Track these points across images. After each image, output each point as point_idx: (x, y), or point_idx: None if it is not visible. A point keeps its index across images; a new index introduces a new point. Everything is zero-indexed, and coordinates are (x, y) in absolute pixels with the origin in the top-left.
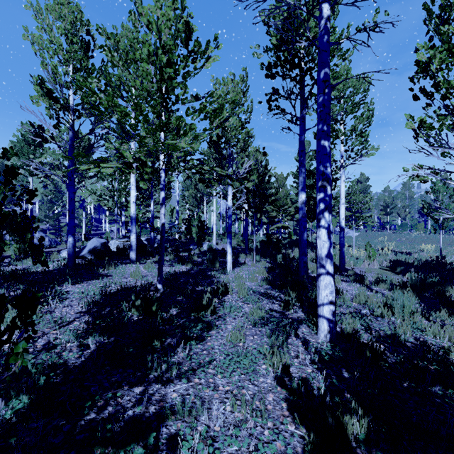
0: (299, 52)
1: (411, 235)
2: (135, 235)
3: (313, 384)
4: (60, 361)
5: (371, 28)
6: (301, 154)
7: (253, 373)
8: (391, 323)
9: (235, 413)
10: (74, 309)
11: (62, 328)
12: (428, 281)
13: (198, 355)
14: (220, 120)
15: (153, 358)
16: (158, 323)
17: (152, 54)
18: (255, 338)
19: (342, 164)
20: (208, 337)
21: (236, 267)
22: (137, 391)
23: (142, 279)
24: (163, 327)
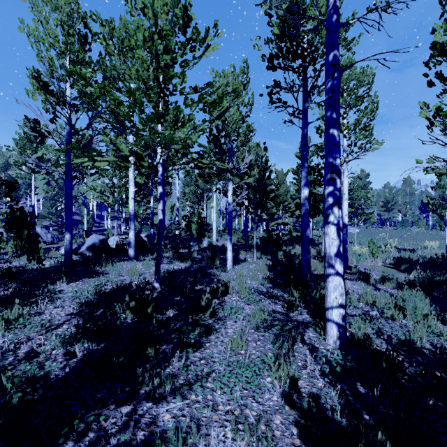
0: (302, 42)
1: (412, 232)
2: (134, 232)
3: (325, 402)
4: (41, 373)
5: (383, 9)
6: (304, 149)
7: (257, 388)
8: (403, 327)
9: (237, 441)
10: (65, 310)
11: (49, 332)
12: (436, 279)
13: (196, 365)
14: (220, 111)
15: (145, 369)
16: (153, 327)
17: (148, 40)
18: (258, 344)
19: (345, 159)
20: (207, 343)
21: (236, 264)
22: (124, 412)
23: (139, 277)
24: (158, 331)
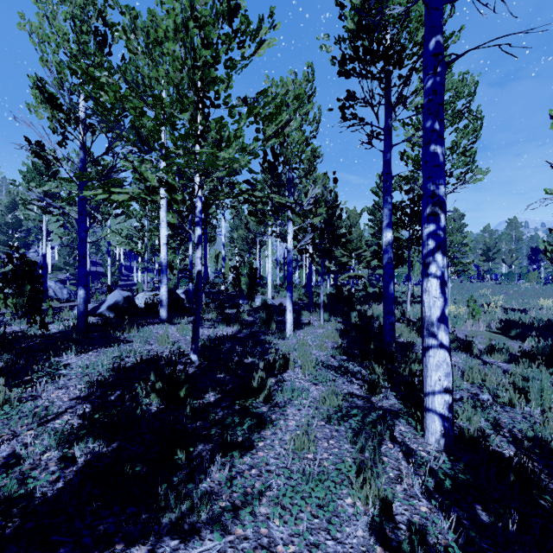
0: (385, 39)
1: (520, 287)
2: (167, 287)
3: (434, 540)
4: (20, 491)
5: None
6: (387, 179)
7: (332, 514)
8: (527, 416)
9: None
10: (69, 393)
11: (41, 426)
12: None
13: (244, 477)
14: (278, 126)
15: (172, 483)
16: (186, 418)
17: (181, 29)
18: (331, 443)
19: None
20: (260, 442)
21: (298, 328)
22: None
23: (172, 346)
24: (193, 424)
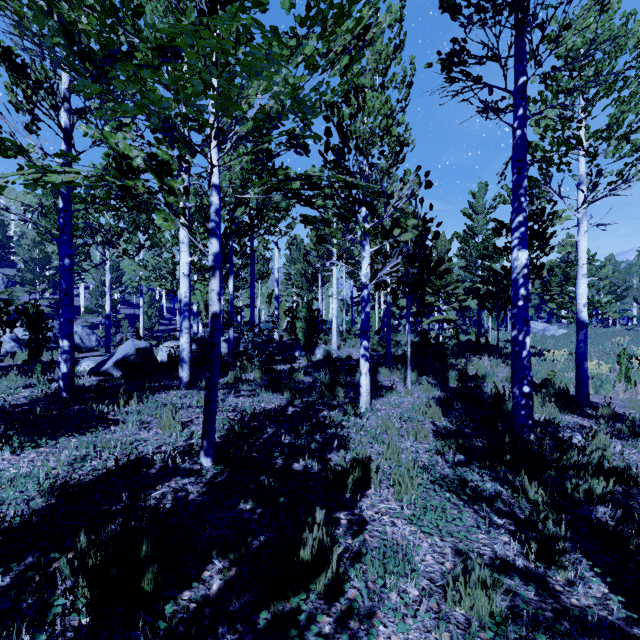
0: None
1: None
2: (189, 337)
3: None
4: None
5: None
6: (519, 168)
7: None
8: None
9: None
10: None
11: None
12: None
13: None
14: (353, 36)
15: None
16: None
17: None
18: None
19: (586, 198)
20: None
21: (376, 397)
22: None
23: (178, 434)
24: None
